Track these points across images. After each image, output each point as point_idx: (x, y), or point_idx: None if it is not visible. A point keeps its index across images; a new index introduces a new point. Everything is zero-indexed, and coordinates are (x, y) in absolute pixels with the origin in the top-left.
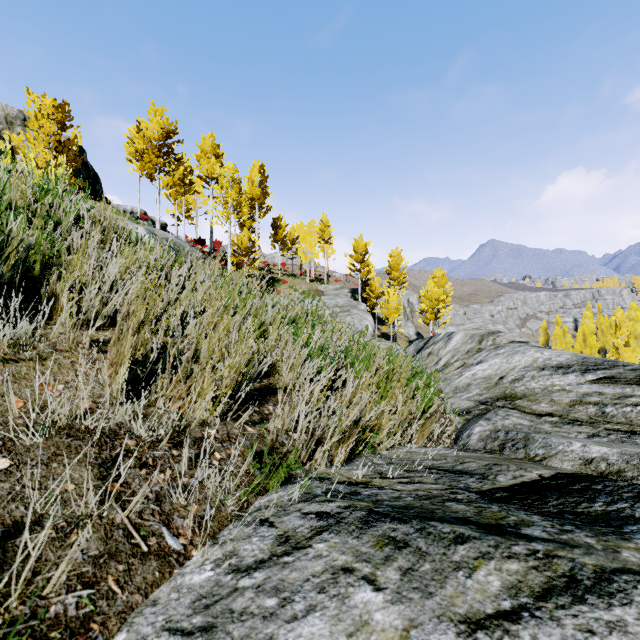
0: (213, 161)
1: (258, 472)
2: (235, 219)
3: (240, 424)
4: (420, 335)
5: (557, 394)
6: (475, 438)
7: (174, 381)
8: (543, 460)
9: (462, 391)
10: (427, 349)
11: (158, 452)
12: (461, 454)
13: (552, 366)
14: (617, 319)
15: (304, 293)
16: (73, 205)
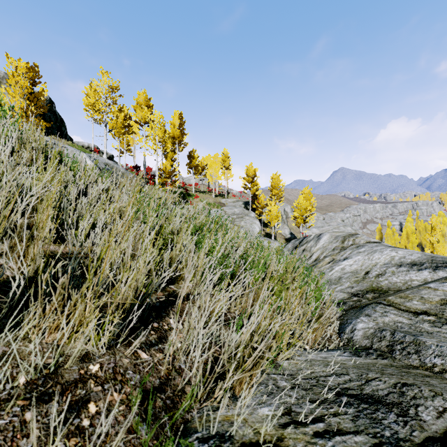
0: (146, 110)
1: (143, 427)
2: (162, 152)
3: (131, 352)
4: (293, 234)
5: (425, 292)
6: (359, 334)
7: (47, 310)
8: (444, 373)
9: (335, 283)
10: (302, 246)
11: (0, 421)
12: (358, 361)
13: (407, 263)
14: (432, 223)
15: (209, 205)
16: (5, 128)
